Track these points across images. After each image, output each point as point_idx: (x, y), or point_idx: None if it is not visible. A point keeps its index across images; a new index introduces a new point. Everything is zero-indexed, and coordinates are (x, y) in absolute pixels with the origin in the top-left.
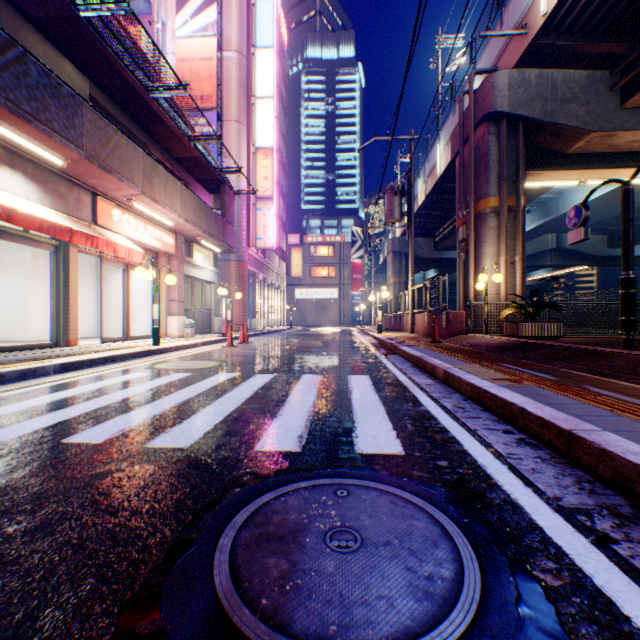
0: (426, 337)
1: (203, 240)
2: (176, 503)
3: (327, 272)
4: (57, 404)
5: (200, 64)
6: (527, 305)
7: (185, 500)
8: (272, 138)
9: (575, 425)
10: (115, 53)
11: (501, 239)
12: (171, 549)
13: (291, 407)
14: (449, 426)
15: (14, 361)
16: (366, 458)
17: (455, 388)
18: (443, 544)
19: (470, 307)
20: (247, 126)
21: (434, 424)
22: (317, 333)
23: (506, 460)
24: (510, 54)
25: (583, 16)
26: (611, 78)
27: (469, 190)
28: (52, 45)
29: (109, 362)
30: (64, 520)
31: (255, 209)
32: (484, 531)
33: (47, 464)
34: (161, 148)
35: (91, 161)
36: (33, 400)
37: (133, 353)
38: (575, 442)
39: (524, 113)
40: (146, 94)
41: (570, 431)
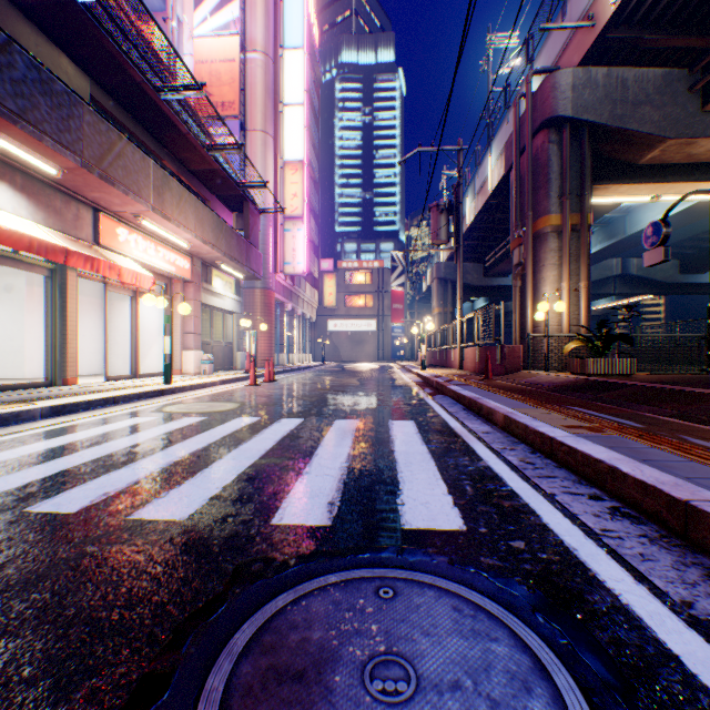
0: (477, 374)
1: (223, 264)
2: (155, 611)
3: (364, 301)
4: (34, 458)
5: (221, 66)
6: (595, 338)
7: (168, 605)
8: (302, 150)
9: (692, 493)
10: (119, 46)
11: (563, 262)
12: (133, 697)
13: (320, 462)
14: (519, 489)
15: None
16: (416, 536)
17: (519, 437)
18: (539, 688)
19: (528, 340)
20: (274, 137)
21: (500, 486)
22: (353, 370)
23: (602, 540)
24: (574, 50)
25: (659, 4)
26: (690, 77)
27: (526, 206)
28: (46, 37)
29: (110, 404)
30: None
31: (283, 230)
32: (595, 663)
33: None
34: (175, 159)
35: (90, 170)
36: (7, 452)
37: (139, 393)
38: (696, 518)
39: (590, 118)
40: (156, 95)
41: (688, 502)
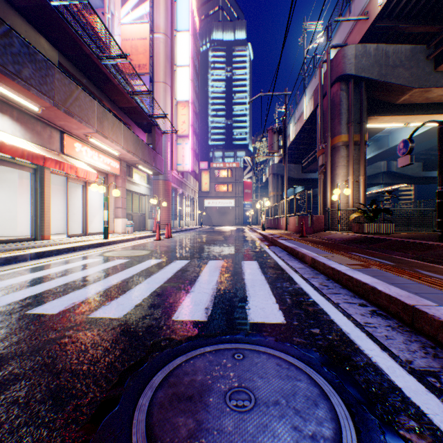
0: (296, 233)
1: (140, 165)
2: (107, 365)
3: (227, 188)
4: (28, 283)
5: (138, 42)
6: (368, 211)
7: (115, 363)
8: (188, 94)
9: (417, 301)
10: (76, 32)
11: (349, 164)
12: (99, 408)
13: (200, 285)
14: (318, 300)
15: (2, 251)
16: (257, 326)
17: (320, 271)
18: (322, 404)
19: (328, 212)
20: (171, 86)
21: (307, 299)
22: (220, 230)
23: (364, 328)
24: (356, 33)
25: (408, 6)
26: (427, 50)
27: (327, 130)
28: (31, 26)
29: (71, 251)
30: (16, 381)
31: (176, 144)
32: (354, 391)
33: (12, 331)
34: (110, 100)
35: (59, 108)
36: (12, 280)
37: (89, 245)
38: (418, 315)
39: (366, 75)
40: (99, 61)
41: (414, 306)
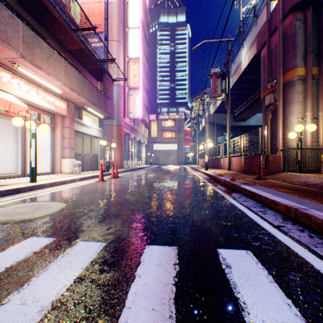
0: (244, 174)
1: (89, 107)
2: None
3: (171, 135)
4: None
5: (94, 5)
6: None
7: None
8: (138, 52)
9: None
10: None
11: (308, 99)
12: None
13: None
14: None
15: None
16: None
17: None
18: None
19: (285, 151)
20: (123, 44)
21: None
22: (165, 169)
23: None
24: None
25: None
26: None
27: (278, 65)
28: None
29: None
30: None
31: (128, 95)
32: None
33: None
34: (56, 40)
35: None
36: None
37: None
38: None
39: None
40: None
41: None
